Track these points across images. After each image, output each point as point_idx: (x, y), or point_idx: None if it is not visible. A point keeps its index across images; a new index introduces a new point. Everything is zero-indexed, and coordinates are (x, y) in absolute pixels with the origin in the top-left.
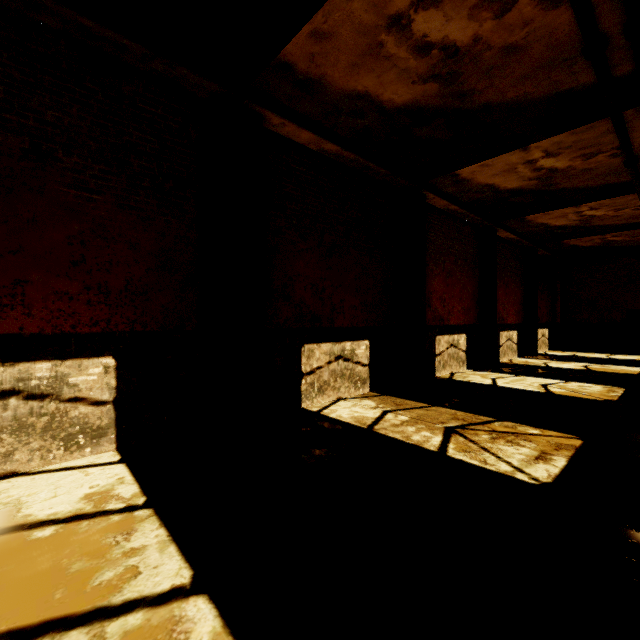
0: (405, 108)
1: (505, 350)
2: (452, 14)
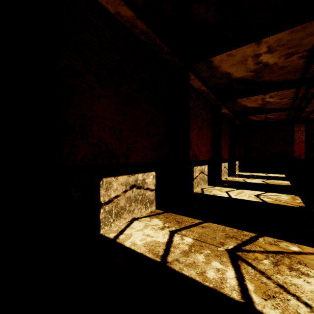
0: None
1: (223, 173)
2: None
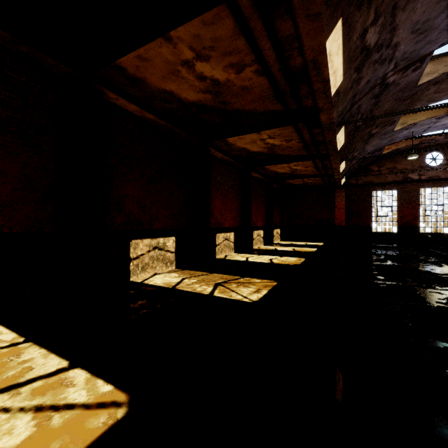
0: (194, 103)
1: (256, 241)
2: (215, 67)
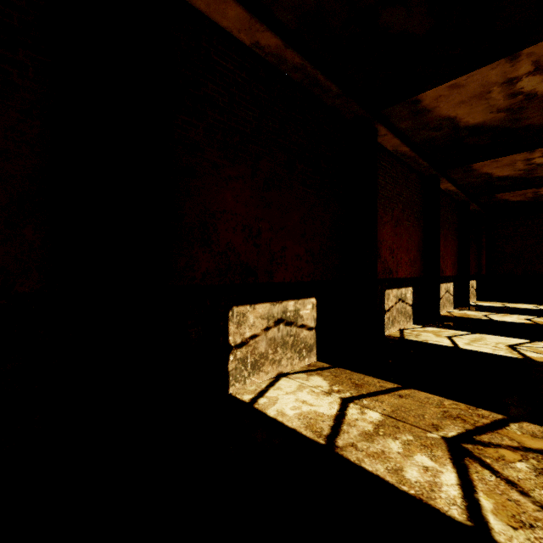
0: None
1: (444, 302)
2: None
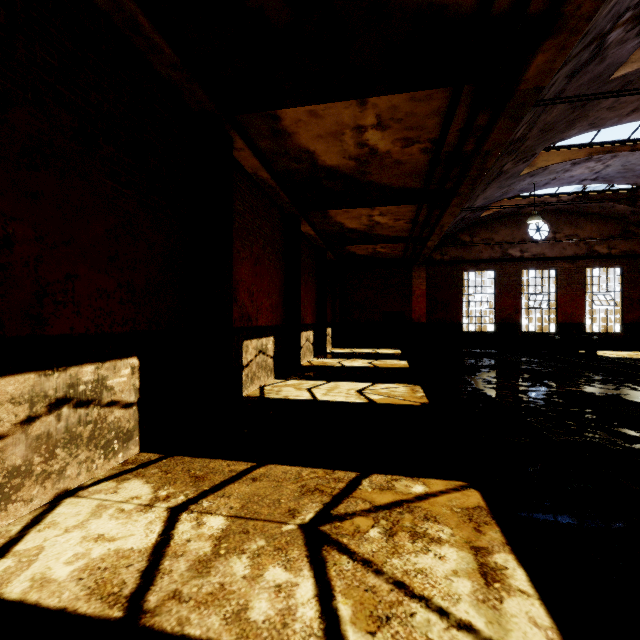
0: None
1: (305, 351)
2: None
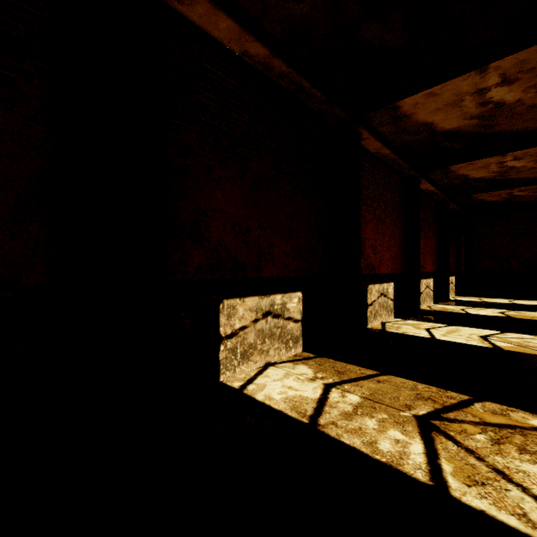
0: None
1: (424, 297)
2: None
